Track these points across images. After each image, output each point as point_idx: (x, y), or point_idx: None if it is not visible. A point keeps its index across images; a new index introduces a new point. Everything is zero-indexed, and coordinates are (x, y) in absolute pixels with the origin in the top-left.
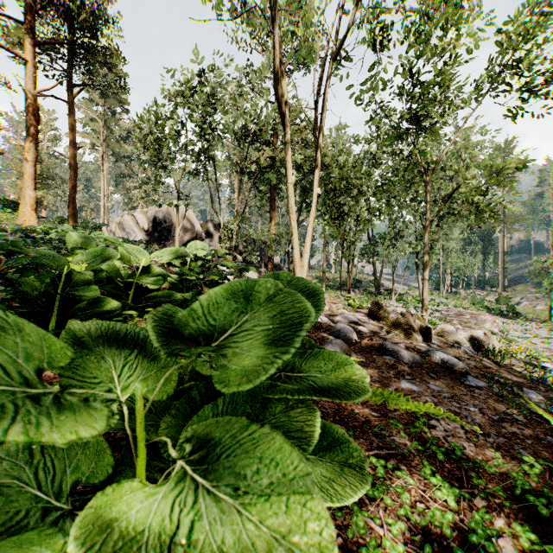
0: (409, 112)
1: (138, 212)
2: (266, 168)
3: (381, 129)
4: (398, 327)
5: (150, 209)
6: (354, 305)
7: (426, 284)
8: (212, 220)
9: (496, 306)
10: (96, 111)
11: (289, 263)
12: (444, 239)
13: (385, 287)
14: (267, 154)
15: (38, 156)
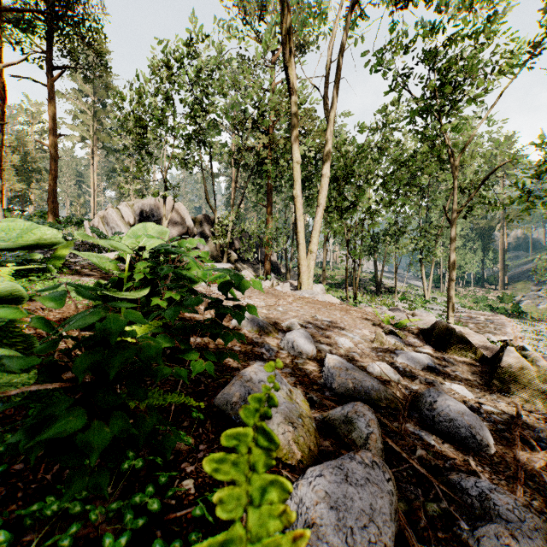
0: (439, 79)
1: (123, 205)
2: (263, 159)
3: (386, 116)
4: (522, 384)
5: (137, 202)
6: (399, 324)
7: (453, 286)
8: (205, 215)
9: (498, 304)
10: (85, 103)
11: (286, 261)
12: (445, 236)
13: (385, 285)
14: (264, 143)
15: (24, 149)
